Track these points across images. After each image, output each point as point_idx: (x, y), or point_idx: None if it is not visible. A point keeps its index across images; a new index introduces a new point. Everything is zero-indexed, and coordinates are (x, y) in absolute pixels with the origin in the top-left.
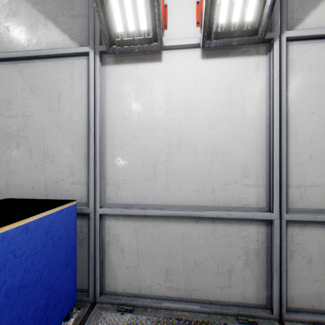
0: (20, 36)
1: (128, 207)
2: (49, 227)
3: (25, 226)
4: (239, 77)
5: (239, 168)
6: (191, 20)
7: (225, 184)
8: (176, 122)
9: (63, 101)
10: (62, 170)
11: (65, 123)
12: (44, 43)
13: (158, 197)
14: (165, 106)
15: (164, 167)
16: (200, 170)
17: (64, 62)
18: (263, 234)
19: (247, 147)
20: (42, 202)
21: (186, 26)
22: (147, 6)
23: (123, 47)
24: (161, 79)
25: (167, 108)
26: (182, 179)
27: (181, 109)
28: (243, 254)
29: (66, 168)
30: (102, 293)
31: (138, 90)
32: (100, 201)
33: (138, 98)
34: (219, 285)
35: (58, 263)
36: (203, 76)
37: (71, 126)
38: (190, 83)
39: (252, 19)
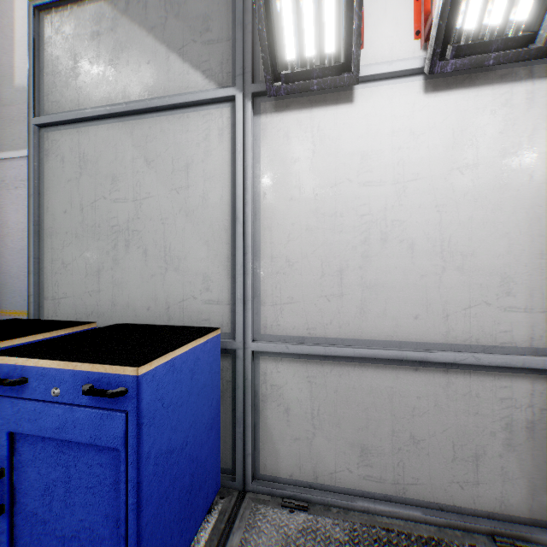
0: (129, 79)
1: (297, 342)
2: (193, 366)
3: (171, 363)
4: (494, 121)
5: (494, 278)
6: (406, 29)
7: (467, 306)
8: (379, 201)
9: (194, 175)
10: (192, 282)
11: (197, 208)
12: (166, 88)
13: (348, 327)
14: (359, 177)
15: (357, 277)
16: (422, 283)
17: (195, 114)
18: (541, 395)
19: (509, 242)
20: (174, 329)
21: (396, 40)
22: (340, 15)
23: (294, 84)
24: (352, 132)
25: (362, 179)
26: (389, 296)
27: (387, 181)
28: (502, 428)
29: (199, 279)
30: (254, 478)
31: (313, 152)
32: (252, 331)
33: (313, 165)
34: (457, 480)
35: (202, 423)
36: (427, 122)
37: (206, 213)
38: (403, 135)
39: (526, 16)
